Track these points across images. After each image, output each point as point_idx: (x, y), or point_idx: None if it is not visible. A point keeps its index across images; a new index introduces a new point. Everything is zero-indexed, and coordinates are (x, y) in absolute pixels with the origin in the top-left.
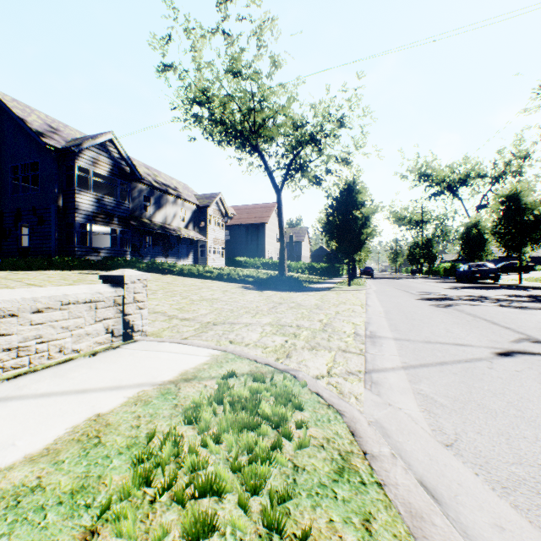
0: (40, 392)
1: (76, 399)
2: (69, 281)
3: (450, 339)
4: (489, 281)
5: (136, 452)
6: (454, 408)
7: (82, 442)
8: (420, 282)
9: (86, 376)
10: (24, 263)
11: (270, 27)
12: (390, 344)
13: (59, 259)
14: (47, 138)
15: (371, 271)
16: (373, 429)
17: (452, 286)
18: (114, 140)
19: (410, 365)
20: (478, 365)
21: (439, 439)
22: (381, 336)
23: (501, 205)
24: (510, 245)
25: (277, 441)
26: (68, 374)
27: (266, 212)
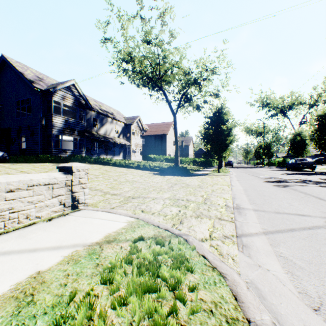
0: (3, 250)
1: (27, 257)
2: (46, 169)
3: (293, 210)
4: (308, 169)
5: (58, 313)
6: (311, 271)
7: (18, 300)
8: (263, 170)
9: (40, 237)
10: (22, 158)
11: (169, 12)
12: (251, 214)
13: (43, 156)
14: (36, 84)
15: (232, 163)
16: (252, 294)
17: (285, 172)
18: (75, 84)
19: (269, 231)
20: (319, 232)
21: (306, 302)
22: (244, 207)
23: (317, 121)
24: (323, 147)
25: (173, 307)
26: (28, 235)
27: (167, 127)
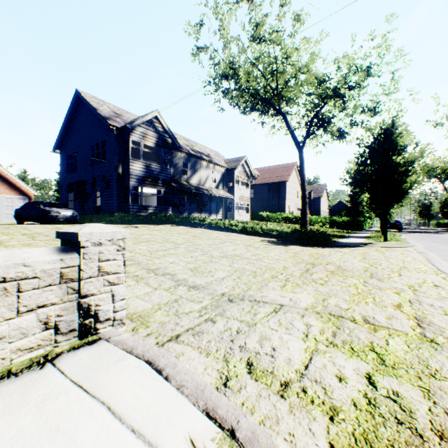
0: None
1: None
2: None
3: None
4: None
5: None
6: None
7: None
8: None
9: None
10: (96, 218)
11: None
12: None
13: (118, 215)
14: (111, 120)
15: (399, 225)
16: None
17: None
18: (158, 117)
19: None
20: None
21: None
22: None
23: None
24: None
25: None
26: None
27: (286, 171)
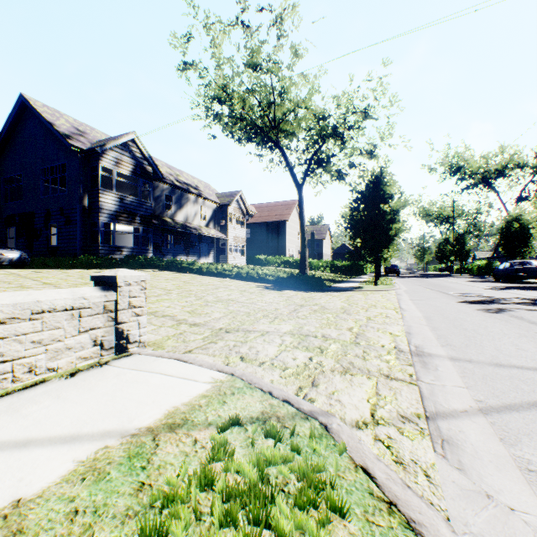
0: None
1: (6, 461)
2: (86, 279)
3: (528, 361)
4: (534, 280)
5: None
6: None
7: None
8: (454, 282)
9: (44, 413)
10: (52, 261)
11: (291, 15)
12: (447, 367)
13: (84, 258)
14: (73, 140)
15: (397, 269)
16: None
17: (493, 286)
18: (136, 140)
19: (490, 407)
20: None
21: None
22: (431, 353)
23: None
24: None
25: None
26: (25, 407)
27: (287, 210)
